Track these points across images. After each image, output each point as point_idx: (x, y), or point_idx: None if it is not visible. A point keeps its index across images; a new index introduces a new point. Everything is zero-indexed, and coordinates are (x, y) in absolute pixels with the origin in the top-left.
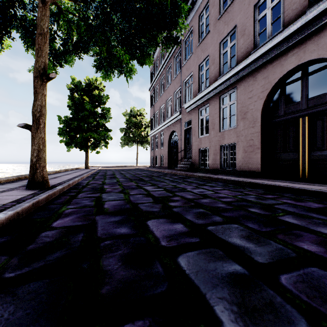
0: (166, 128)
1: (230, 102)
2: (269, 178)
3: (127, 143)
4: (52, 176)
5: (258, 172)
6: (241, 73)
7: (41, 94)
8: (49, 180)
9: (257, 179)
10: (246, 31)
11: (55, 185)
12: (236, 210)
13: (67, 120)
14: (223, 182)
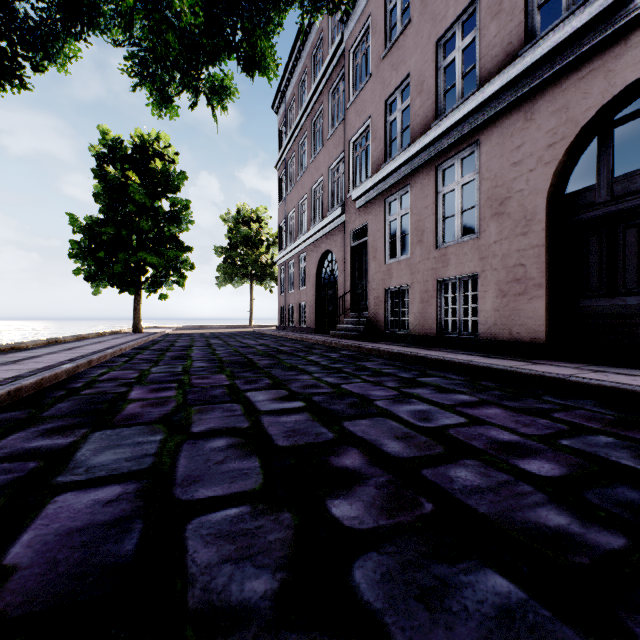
0: (311, 245)
1: (463, 179)
2: (570, 360)
3: (231, 279)
4: (17, 356)
5: (540, 344)
6: (492, 105)
7: None
8: None
9: (546, 364)
10: (505, 4)
11: None
12: None
13: (91, 225)
14: (459, 371)
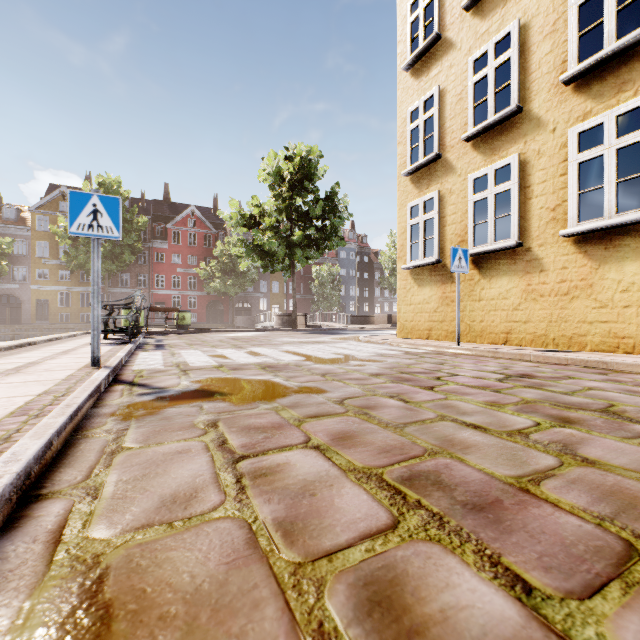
0: None
1: None
2: None
3: None
4: None
5: None
6: None
7: None
8: None
9: None
10: None
11: None
12: None
13: None
14: None
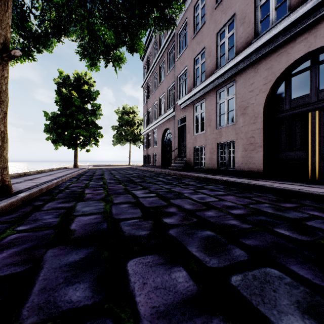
0: (159, 126)
1: (228, 97)
2: (273, 179)
3: (120, 142)
4: (29, 177)
5: (260, 172)
6: (241, 64)
7: (0, 76)
8: (21, 182)
9: (261, 181)
10: (246, 19)
11: (22, 190)
12: (258, 231)
13: (54, 117)
14: (223, 183)
